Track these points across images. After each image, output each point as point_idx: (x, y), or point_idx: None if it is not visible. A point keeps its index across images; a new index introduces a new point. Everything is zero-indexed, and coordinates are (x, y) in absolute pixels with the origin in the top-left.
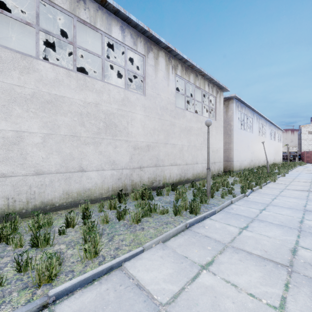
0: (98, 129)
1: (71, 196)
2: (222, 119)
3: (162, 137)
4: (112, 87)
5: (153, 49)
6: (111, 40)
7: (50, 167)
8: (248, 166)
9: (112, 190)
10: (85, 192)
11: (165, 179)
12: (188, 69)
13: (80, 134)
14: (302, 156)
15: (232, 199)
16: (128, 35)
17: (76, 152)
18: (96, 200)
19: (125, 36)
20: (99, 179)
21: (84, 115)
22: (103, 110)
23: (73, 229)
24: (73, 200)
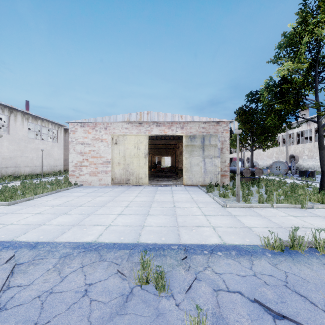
0: None
1: None
2: (63, 142)
3: (19, 153)
4: None
5: (14, 112)
6: None
7: None
8: None
9: None
10: None
11: (21, 173)
12: (37, 118)
13: None
14: None
15: (51, 177)
16: None
17: None
18: None
19: None
20: None
21: None
22: None
23: None
24: None
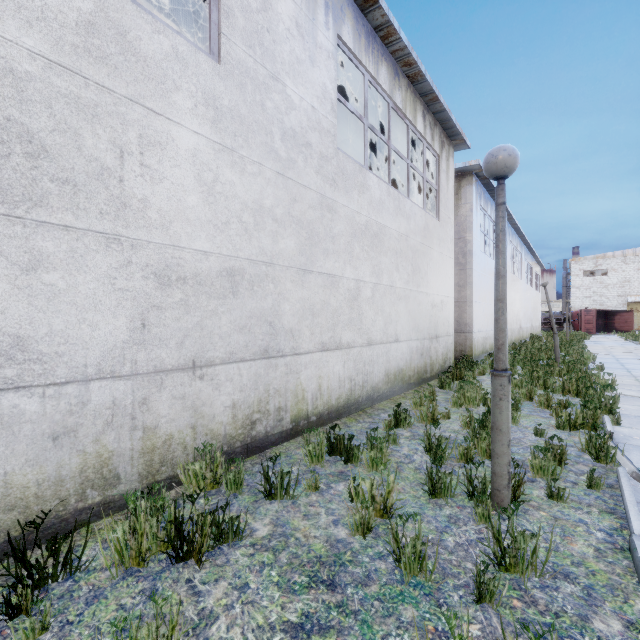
0: None
1: None
2: (452, 221)
3: (291, 247)
4: None
5: None
6: None
7: None
8: None
9: (8, 507)
10: None
11: (300, 402)
12: (374, 42)
13: None
14: (575, 321)
15: (633, 522)
16: None
17: None
18: None
19: None
20: None
21: None
22: None
23: None
24: None
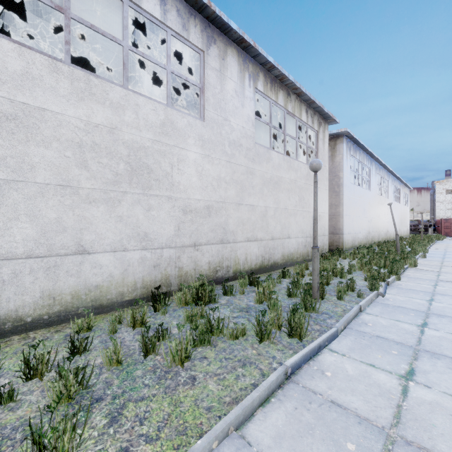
0: (116, 176)
1: (59, 302)
2: (327, 167)
3: (233, 193)
4: (142, 99)
5: (218, 41)
6: (142, 15)
7: (13, 247)
8: (364, 241)
9: (143, 287)
10: (88, 293)
11: (237, 264)
12: (275, 83)
13: (78, 184)
14: (438, 226)
15: (361, 302)
16: (172, 10)
17: (71, 217)
18: (111, 305)
19: (167, 12)
20: (117, 267)
21: (86, 148)
22: (125, 141)
23: (41, 384)
24: (64, 308)
